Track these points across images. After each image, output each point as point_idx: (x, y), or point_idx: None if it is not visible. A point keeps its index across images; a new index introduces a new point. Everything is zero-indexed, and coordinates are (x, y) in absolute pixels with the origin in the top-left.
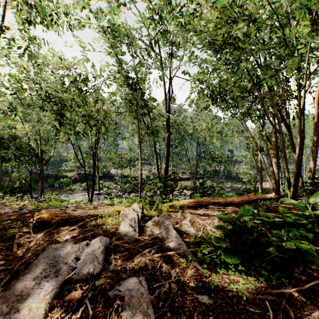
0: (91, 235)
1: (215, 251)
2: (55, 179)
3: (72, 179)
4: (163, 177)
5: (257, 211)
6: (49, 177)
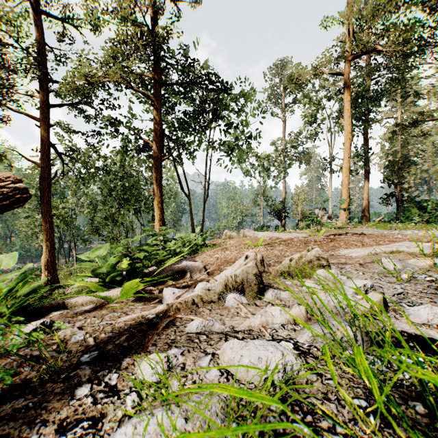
0: None
1: None
2: None
3: None
4: None
5: None
6: None
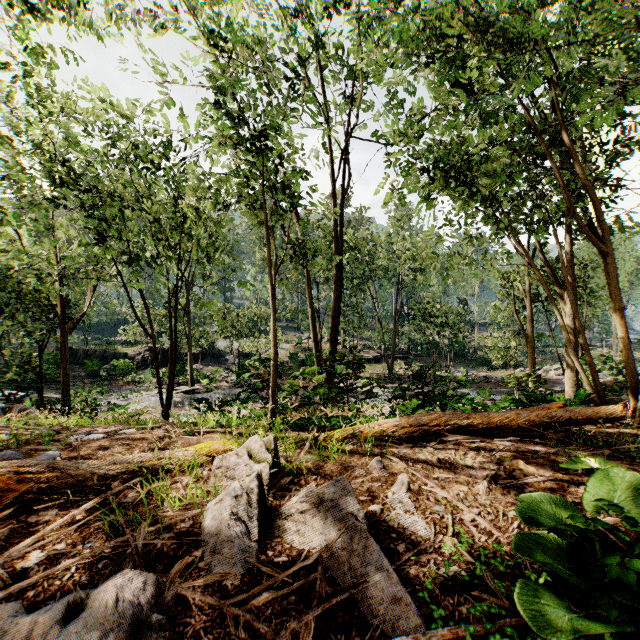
0: (112, 547)
1: (525, 637)
2: (100, 360)
3: (137, 360)
4: (327, 358)
5: (599, 460)
6: (88, 357)
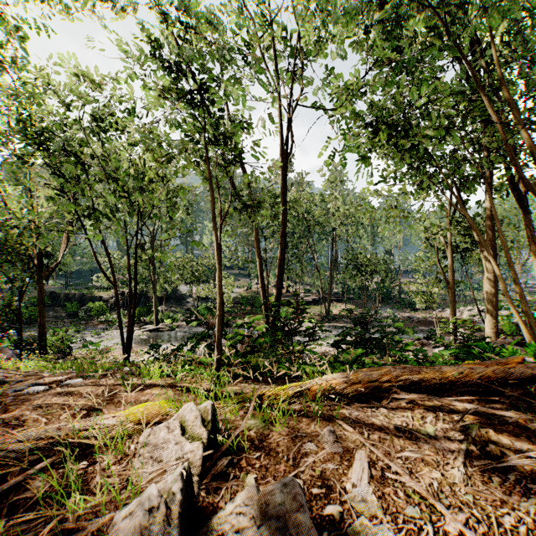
0: None
1: None
2: (79, 302)
3: (110, 302)
4: (273, 304)
5: None
6: (68, 300)
